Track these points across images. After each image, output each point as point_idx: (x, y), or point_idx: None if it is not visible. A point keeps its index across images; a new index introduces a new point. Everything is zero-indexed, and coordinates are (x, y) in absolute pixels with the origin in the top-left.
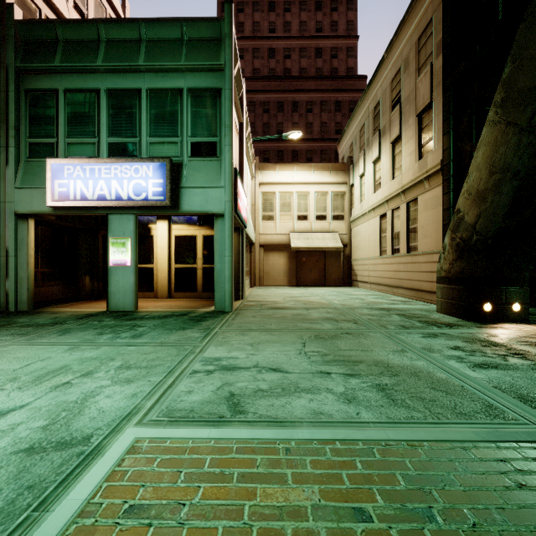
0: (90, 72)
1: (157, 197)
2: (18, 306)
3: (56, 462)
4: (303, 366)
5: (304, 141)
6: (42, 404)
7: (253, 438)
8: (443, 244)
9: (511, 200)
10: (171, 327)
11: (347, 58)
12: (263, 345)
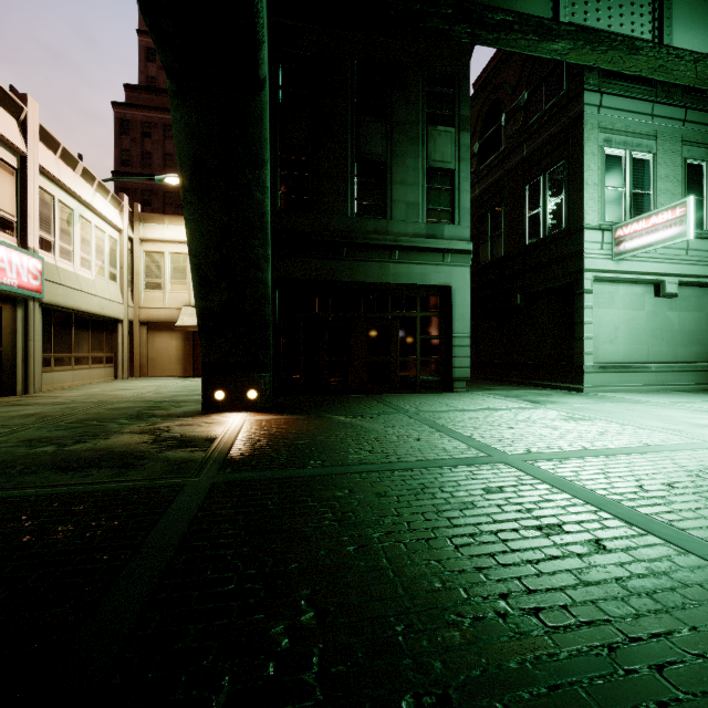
0: None
1: None
2: None
3: None
4: None
5: None
6: None
7: None
8: None
9: (198, 278)
10: None
11: None
12: None
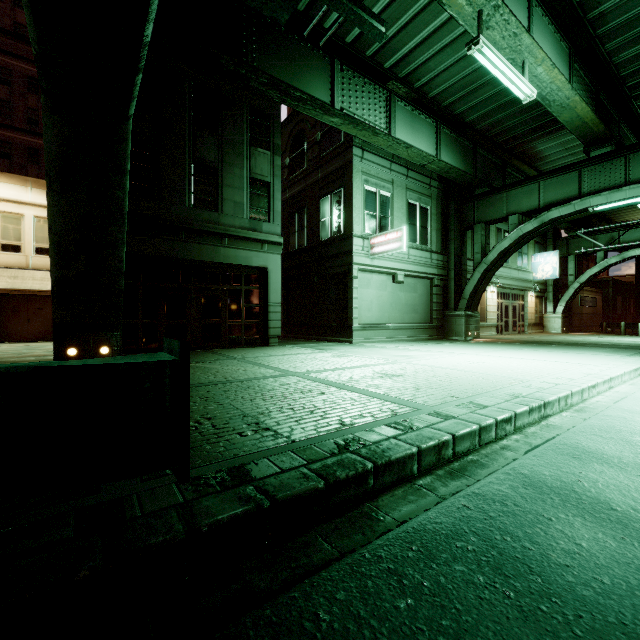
0: None
1: None
2: None
3: None
4: None
5: None
6: None
7: None
8: None
9: (57, 252)
10: None
11: None
12: None
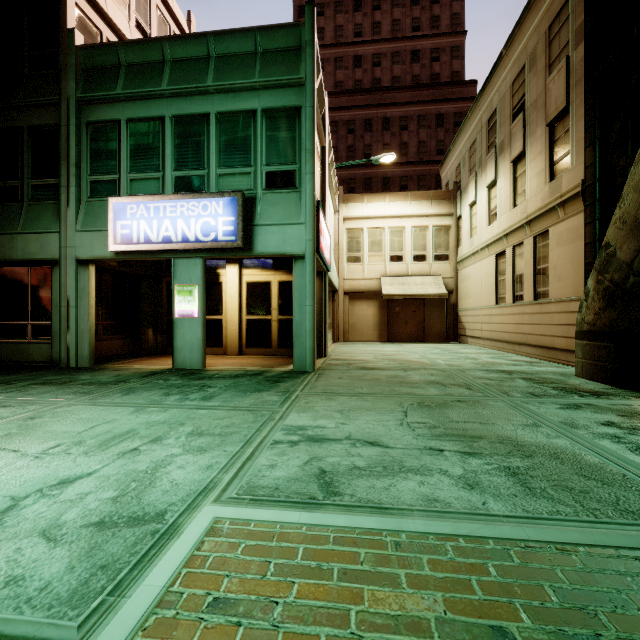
0: (154, 98)
1: (228, 237)
2: (79, 361)
3: (129, 540)
4: (407, 440)
5: (397, 165)
6: (110, 472)
7: (353, 526)
8: (585, 289)
9: None
10: (244, 388)
11: (451, 60)
12: (355, 413)
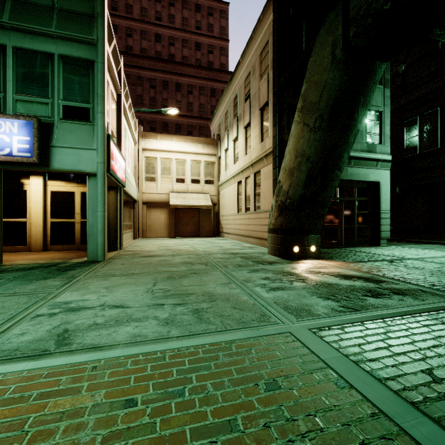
0: None
1: (23, 153)
2: None
3: None
4: (145, 301)
5: (186, 117)
6: None
7: (67, 363)
8: (271, 205)
9: (306, 176)
10: (33, 277)
11: (220, 55)
12: (118, 287)
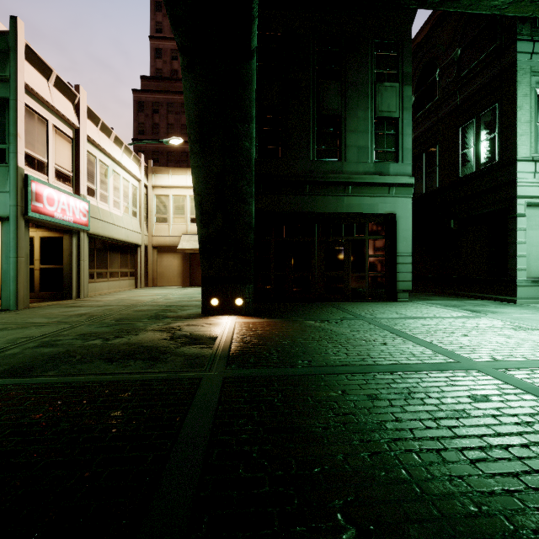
0: None
1: None
2: None
3: None
4: None
5: None
6: None
7: None
8: None
9: (200, 211)
10: None
11: None
12: None
